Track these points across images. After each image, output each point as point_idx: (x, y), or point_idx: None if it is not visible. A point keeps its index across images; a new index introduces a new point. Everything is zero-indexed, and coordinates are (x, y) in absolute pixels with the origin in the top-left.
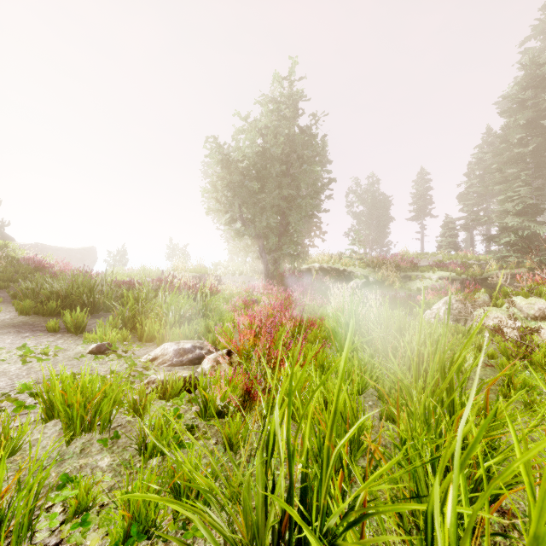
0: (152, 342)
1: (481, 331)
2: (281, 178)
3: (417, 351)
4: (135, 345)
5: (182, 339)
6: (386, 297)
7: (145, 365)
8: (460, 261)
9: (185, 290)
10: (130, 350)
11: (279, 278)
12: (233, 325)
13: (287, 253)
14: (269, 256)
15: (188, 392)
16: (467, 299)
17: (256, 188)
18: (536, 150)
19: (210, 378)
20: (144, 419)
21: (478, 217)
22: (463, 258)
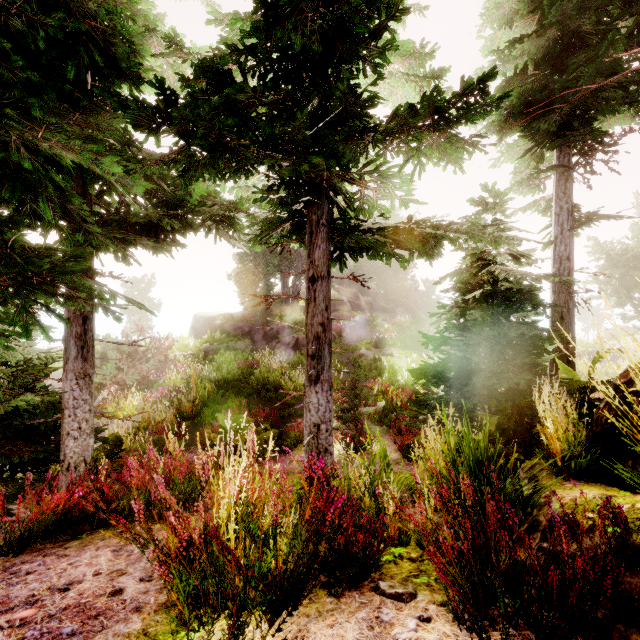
0: None
1: None
2: None
3: None
4: None
5: None
6: None
7: None
8: None
9: None
10: None
11: None
12: None
13: None
14: None
15: None
16: None
17: None
18: None
19: None
20: None
21: None
22: None
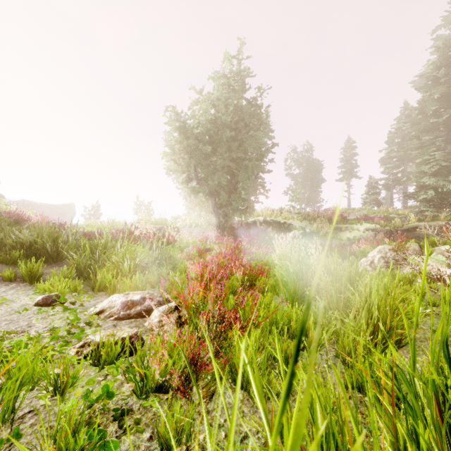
0: (105, 291)
1: (414, 277)
2: (231, 143)
3: (416, 323)
4: (86, 295)
5: (134, 290)
6: (336, 247)
7: (89, 320)
8: (382, 215)
9: (145, 240)
10: (80, 300)
11: (229, 229)
12: (181, 278)
13: (235, 208)
14: (220, 210)
15: (130, 354)
16: (400, 248)
17: (209, 151)
18: (448, 120)
19: (150, 344)
20: (66, 399)
21: (398, 177)
22: (385, 212)
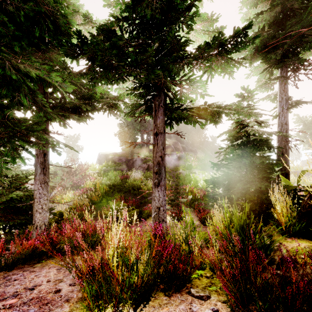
0: None
1: None
2: None
3: None
4: None
5: None
6: None
7: None
8: None
9: None
10: None
11: None
12: None
13: None
14: None
15: None
16: None
17: None
18: None
19: None
20: None
21: None
22: None
